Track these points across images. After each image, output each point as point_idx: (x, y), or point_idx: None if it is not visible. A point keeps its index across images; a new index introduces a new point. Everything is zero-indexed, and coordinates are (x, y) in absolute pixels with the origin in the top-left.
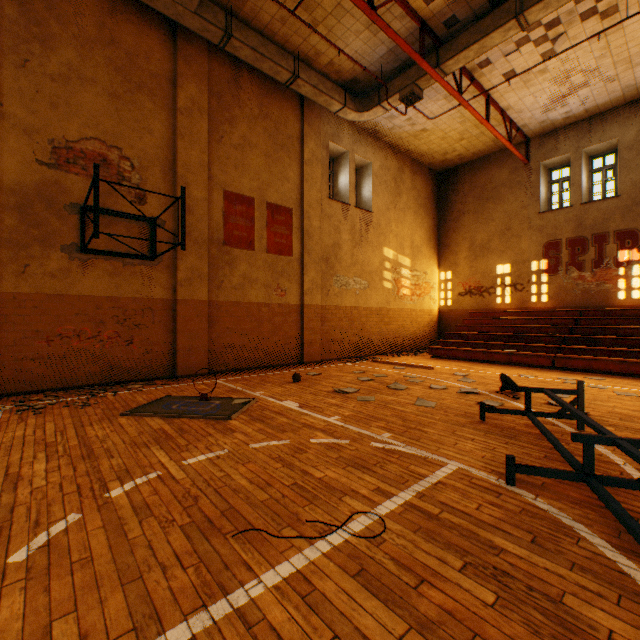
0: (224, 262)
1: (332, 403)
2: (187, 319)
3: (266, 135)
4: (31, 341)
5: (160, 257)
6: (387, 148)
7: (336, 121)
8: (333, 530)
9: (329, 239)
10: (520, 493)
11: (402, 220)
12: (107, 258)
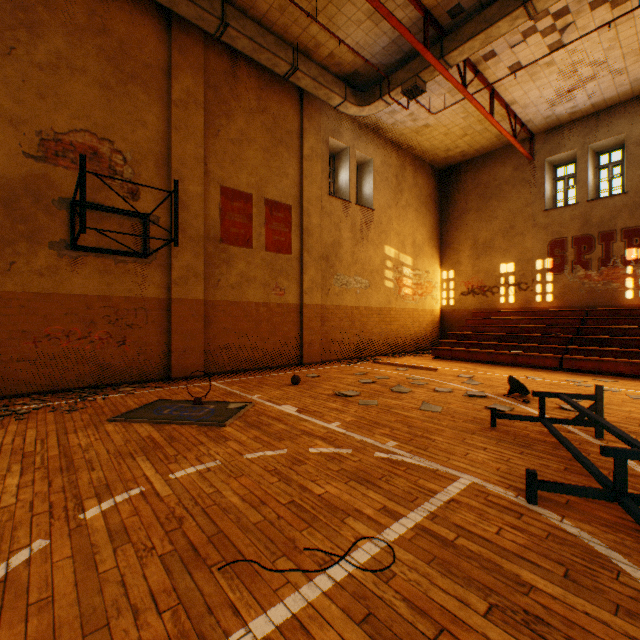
0: (221, 260)
1: (333, 407)
2: (182, 319)
3: (264, 129)
4: (17, 342)
5: (154, 255)
6: (388, 144)
7: (336, 116)
8: (335, 561)
9: (329, 237)
10: (544, 513)
11: (404, 218)
12: (98, 255)
